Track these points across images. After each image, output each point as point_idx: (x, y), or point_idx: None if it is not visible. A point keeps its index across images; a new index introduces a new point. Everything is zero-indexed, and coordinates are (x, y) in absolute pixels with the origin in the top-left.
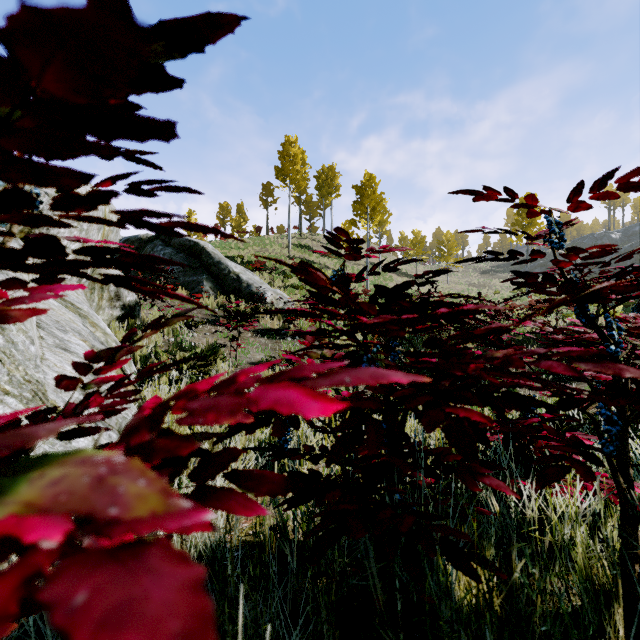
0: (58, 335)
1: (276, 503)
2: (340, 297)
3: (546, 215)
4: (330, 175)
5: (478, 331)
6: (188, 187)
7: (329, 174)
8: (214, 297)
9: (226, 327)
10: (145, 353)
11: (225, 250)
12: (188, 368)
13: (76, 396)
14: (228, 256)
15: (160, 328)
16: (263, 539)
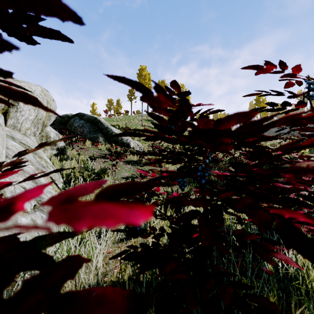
0: None
1: (132, 262)
2: (175, 127)
3: (306, 80)
4: (162, 85)
5: (307, 141)
6: (58, 32)
7: (162, 85)
8: (104, 145)
9: (110, 159)
10: (68, 172)
11: (110, 122)
12: (90, 180)
13: None
14: (112, 125)
15: (42, 147)
16: (124, 285)
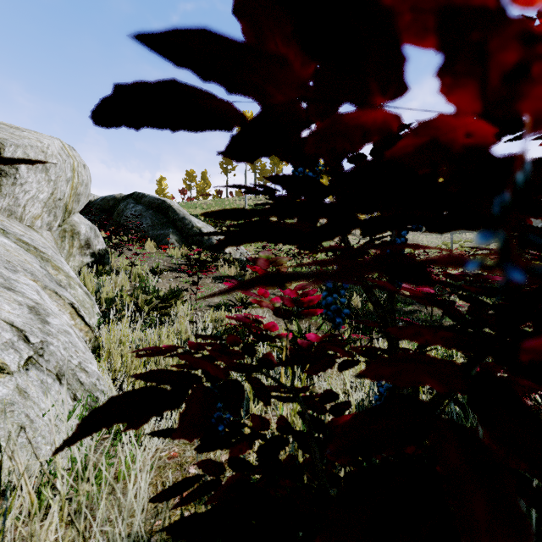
0: (4, 274)
1: None
2: None
3: None
4: None
5: None
6: None
7: None
8: (179, 248)
9: (186, 273)
10: (111, 296)
11: (190, 209)
12: (149, 310)
13: (8, 337)
14: (193, 214)
15: None
16: None
